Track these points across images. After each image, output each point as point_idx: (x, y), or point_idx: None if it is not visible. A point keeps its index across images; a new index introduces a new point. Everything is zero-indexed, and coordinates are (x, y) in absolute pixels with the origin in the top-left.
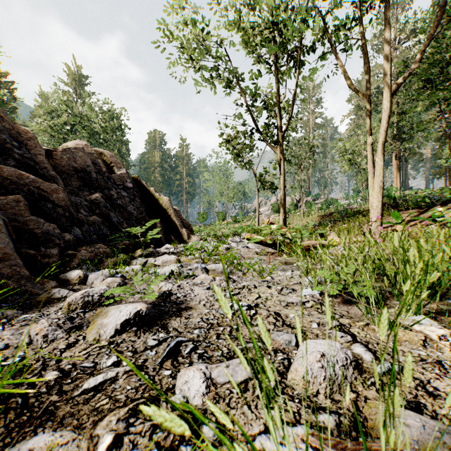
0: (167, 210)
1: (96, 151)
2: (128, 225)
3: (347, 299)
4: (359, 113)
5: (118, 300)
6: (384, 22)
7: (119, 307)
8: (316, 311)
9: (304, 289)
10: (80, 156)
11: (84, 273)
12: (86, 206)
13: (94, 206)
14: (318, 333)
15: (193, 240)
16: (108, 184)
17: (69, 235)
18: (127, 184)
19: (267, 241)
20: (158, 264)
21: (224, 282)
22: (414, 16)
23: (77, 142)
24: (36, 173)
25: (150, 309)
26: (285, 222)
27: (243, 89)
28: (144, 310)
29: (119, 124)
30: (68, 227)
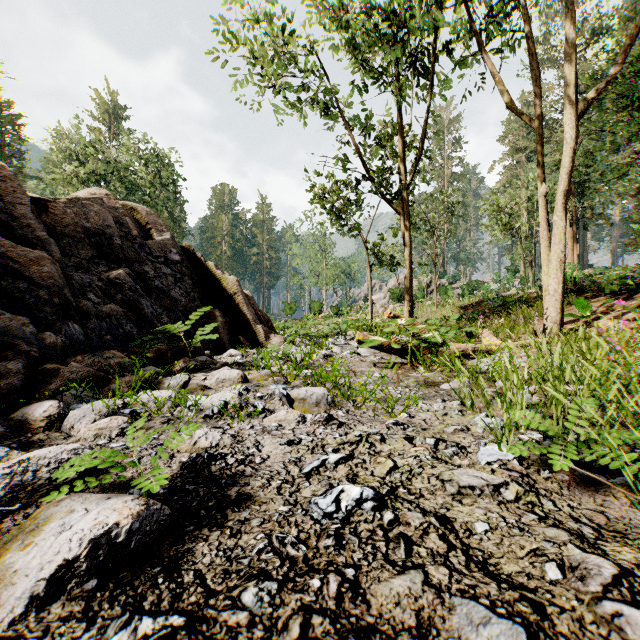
0: (234, 296)
1: (125, 205)
2: (170, 320)
3: (584, 474)
4: (516, 157)
5: (103, 473)
6: (568, 5)
7: (71, 512)
8: (531, 511)
9: (483, 447)
10: (96, 210)
11: (61, 408)
12: (99, 289)
13: (113, 288)
14: (583, 614)
15: (273, 342)
16: (141, 255)
17: (54, 336)
18: (172, 257)
19: (392, 345)
20: (210, 385)
21: (321, 427)
22: (599, 14)
23: (93, 191)
24: (12, 232)
25: (147, 514)
26: (412, 315)
27: (349, 120)
28: (127, 525)
29: (170, 174)
30: (55, 322)
